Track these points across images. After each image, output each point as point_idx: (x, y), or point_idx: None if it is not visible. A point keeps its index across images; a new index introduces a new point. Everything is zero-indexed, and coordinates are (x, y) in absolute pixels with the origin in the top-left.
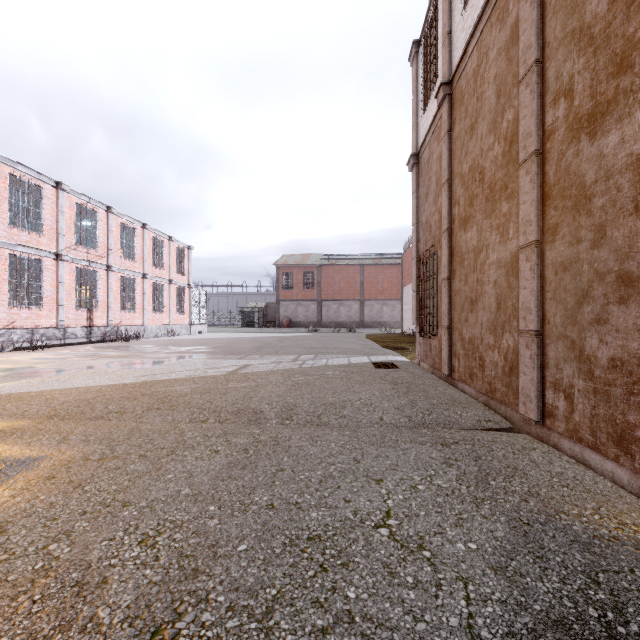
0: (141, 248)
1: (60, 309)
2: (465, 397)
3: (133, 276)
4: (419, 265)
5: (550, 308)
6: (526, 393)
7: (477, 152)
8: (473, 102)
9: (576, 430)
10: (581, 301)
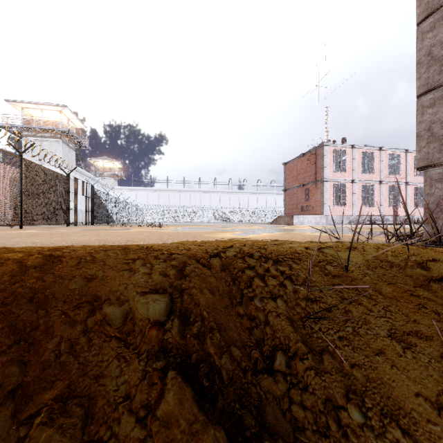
0: None
1: (381, 207)
2: None
3: (422, 186)
4: None
5: None
6: None
7: None
8: None
9: None
10: None
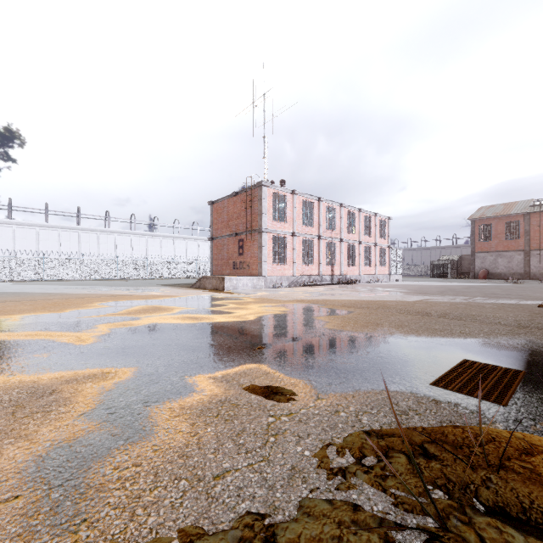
0: (358, 225)
1: (320, 265)
2: None
3: (353, 243)
4: None
5: None
6: None
7: None
8: None
9: None
10: None
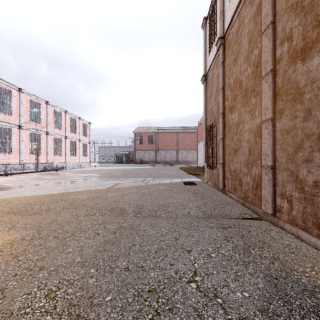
0: (64, 123)
1: (21, 154)
2: (232, 200)
3: (60, 137)
4: (207, 132)
5: (279, 154)
6: (265, 199)
7: (238, 72)
8: (236, 46)
9: (294, 219)
10: (297, 150)
